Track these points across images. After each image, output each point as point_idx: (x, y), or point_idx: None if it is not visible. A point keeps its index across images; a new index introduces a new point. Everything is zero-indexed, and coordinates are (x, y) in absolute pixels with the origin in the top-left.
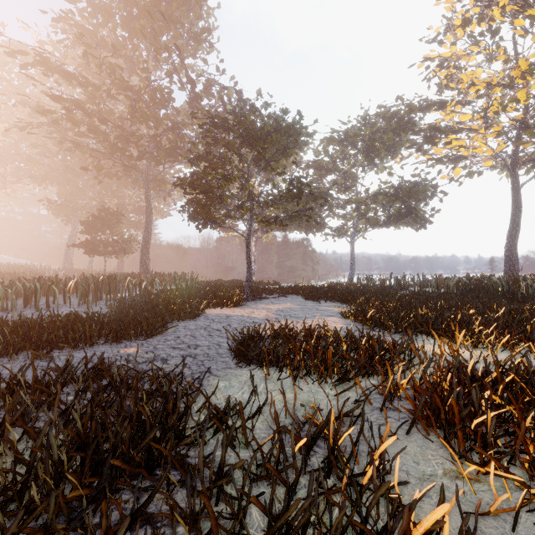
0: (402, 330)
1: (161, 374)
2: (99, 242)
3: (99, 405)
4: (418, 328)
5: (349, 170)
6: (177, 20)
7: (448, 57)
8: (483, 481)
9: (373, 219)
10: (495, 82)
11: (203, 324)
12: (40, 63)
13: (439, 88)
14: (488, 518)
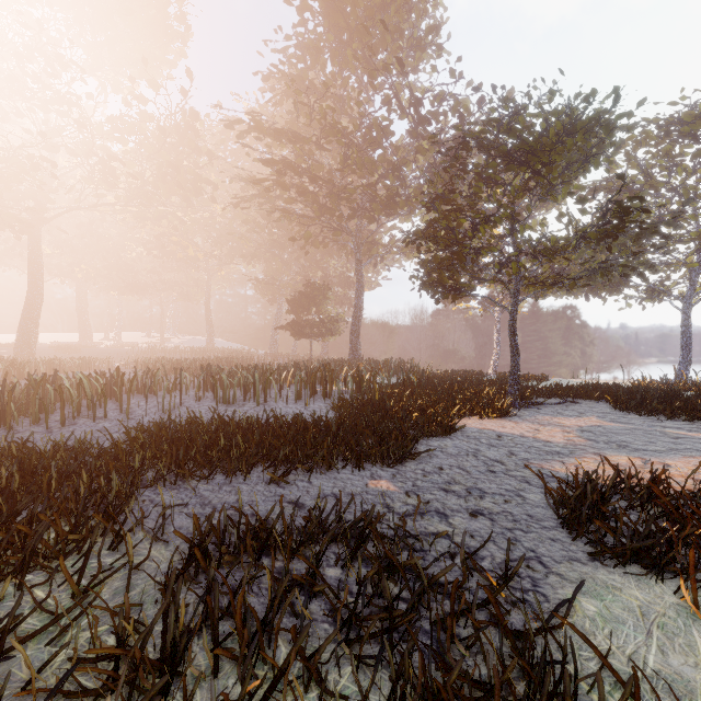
0: None
1: (452, 547)
2: (306, 323)
3: (398, 627)
4: None
5: (680, 183)
6: (395, 29)
7: None
8: None
9: None
10: None
11: (467, 447)
12: (253, 128)
13: None
14: None
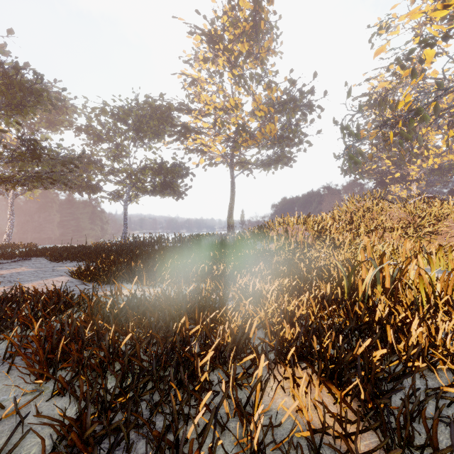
0: (112, 281)
1: None
2: None
3: None
4: (124, 278)
5: (121, 142)
6: None
7: (197, 78)
8: (45, 390)
9: (141, 188)
10: (219, 107)
11: None
12: None
13: (192, 98)
14: (14, 418)
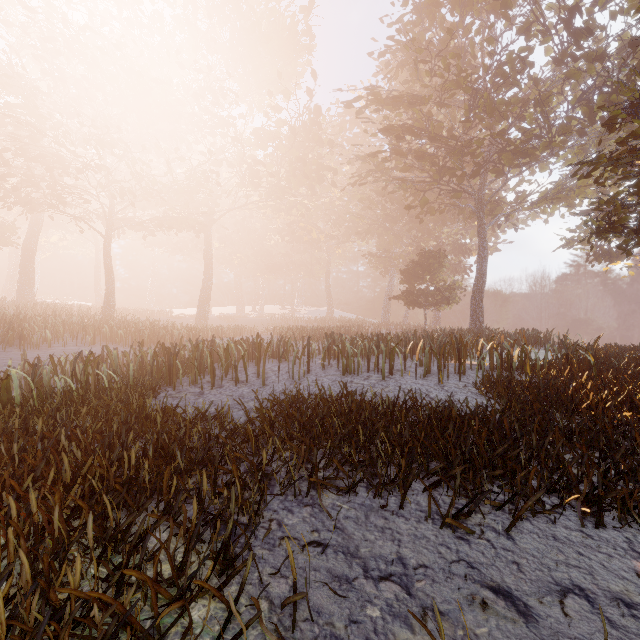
0: None
1: None
2: (420, 292)
3: None
4: None
5: None
6: None
7: None
8: None
9: None
10: None
11: None
12: (371, 102)
13: None
14: None
